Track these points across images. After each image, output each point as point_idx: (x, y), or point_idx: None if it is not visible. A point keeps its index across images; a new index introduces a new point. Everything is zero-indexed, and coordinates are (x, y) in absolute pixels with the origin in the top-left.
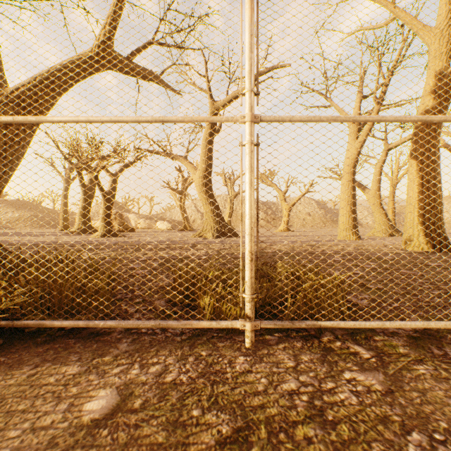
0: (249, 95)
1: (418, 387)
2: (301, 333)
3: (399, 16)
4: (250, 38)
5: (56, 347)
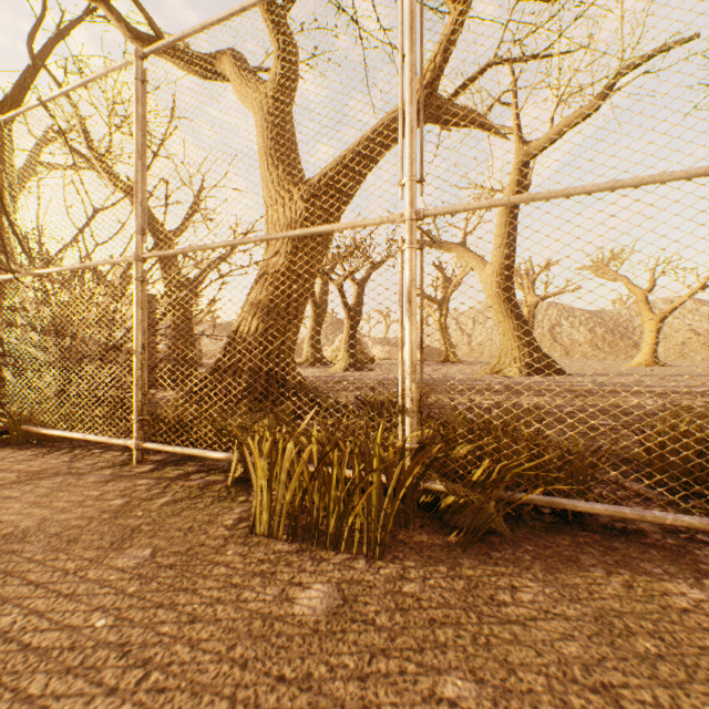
0: None
1: None
2: None
3: None
4: None
5: (582, 541)
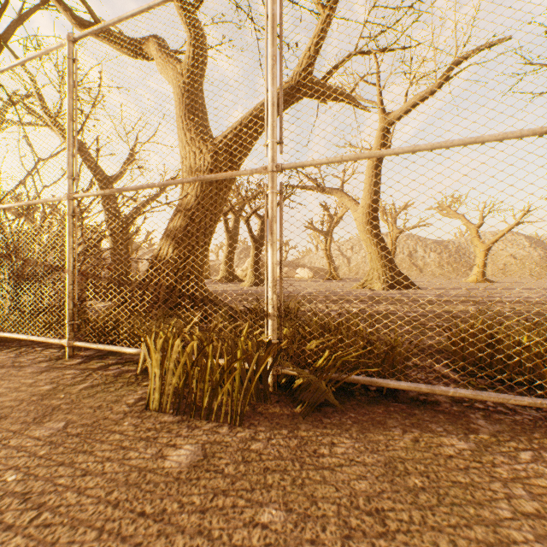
0: None
1: None
2: None
3: None
4: None
5: (392, 410)
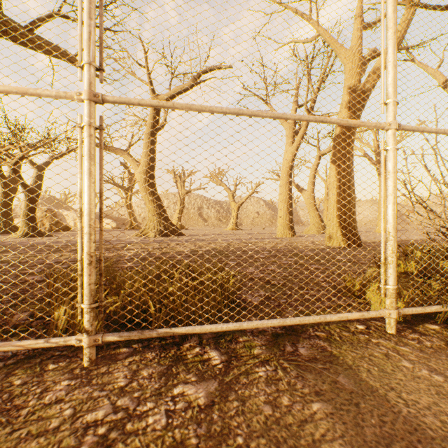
0: (87, 68)
1: (244, 395)
2: (165, 341)
3: (322, 34)
4: (88, 1)
5: None
